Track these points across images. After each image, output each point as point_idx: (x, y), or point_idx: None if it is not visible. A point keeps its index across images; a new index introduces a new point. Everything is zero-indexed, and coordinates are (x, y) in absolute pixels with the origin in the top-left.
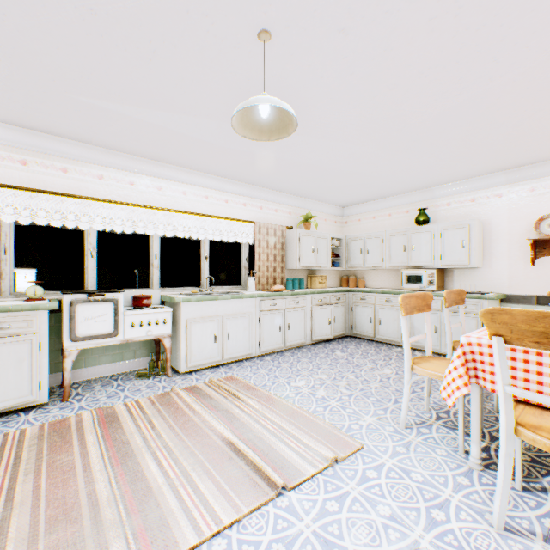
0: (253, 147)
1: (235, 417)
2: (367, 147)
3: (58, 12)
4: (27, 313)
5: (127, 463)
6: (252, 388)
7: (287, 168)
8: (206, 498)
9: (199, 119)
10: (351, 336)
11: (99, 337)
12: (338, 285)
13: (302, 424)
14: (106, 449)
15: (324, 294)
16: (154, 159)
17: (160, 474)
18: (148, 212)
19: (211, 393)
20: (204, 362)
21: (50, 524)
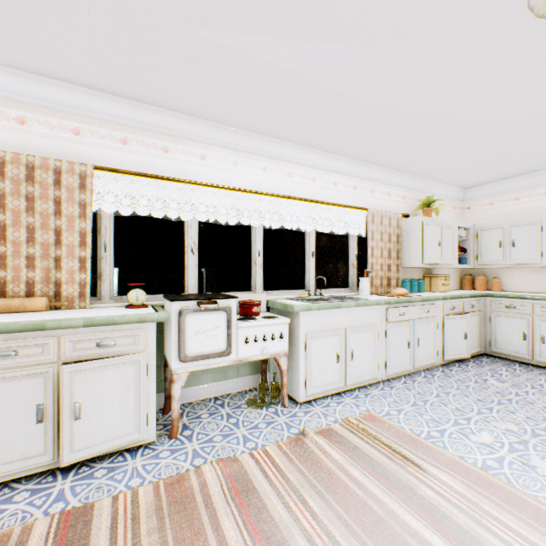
0: (403, 97)
1: (436, 509)
2: None
3: None
4: (132, 325)
5: None
6: (418, 443)
7: (430, 130)
8: None
9: (352, 49)
10: (486, 354)
11: (210, 356)
12: (456, 287)
13: None
14: None
15: (456, 299)
16: (260, 132)
17: None
18: (251, 199)
19: (362, 445)
20: (324, 388)
21: None
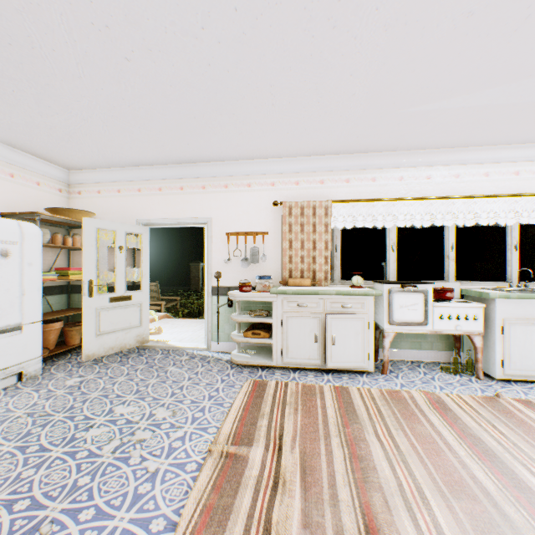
0: None
1: None
2: None
3: (431, 35)
4: (359, 297)
5: (495, 463)
6: None
7: None
8: None
9: None
10: None
11: (410, 324)
12: None
13: None
14: (457, 436)
15: None
16: (452, 146)
17: None
18: (443, 203)
19: None
20: (526, 373)
21: (448, 488)
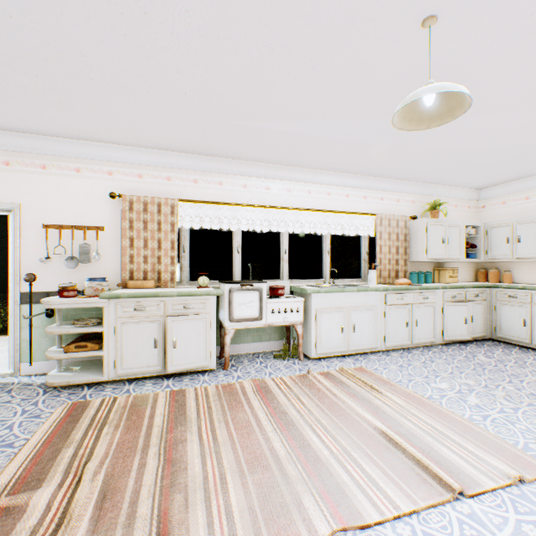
0: (384, 138)
1: (378, 408)
2: (534, 114)
3: (244, 58)
4: (202, 297)
5: (291, 430)
6: (387, 383)
7: (418, 154)
8: (375, 480)
9: (336, 120)
10: (493, 339)
11: (248, 320)
12: (471, 280)
13: (460, 430)
14: (270, 415)
15: (457, 289)
16: (285, 164)
17: (323, 447)
18: (279, 212)
19: (346, 381)
20: (331, 350)
21: (249, 465)
